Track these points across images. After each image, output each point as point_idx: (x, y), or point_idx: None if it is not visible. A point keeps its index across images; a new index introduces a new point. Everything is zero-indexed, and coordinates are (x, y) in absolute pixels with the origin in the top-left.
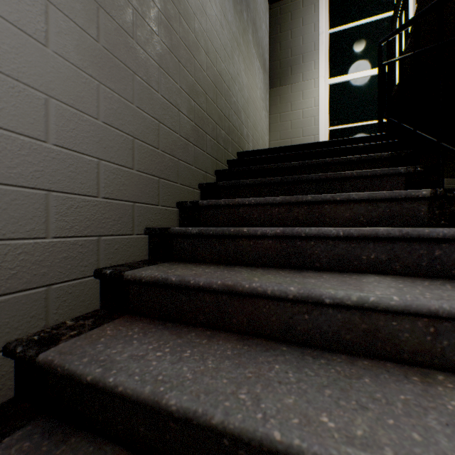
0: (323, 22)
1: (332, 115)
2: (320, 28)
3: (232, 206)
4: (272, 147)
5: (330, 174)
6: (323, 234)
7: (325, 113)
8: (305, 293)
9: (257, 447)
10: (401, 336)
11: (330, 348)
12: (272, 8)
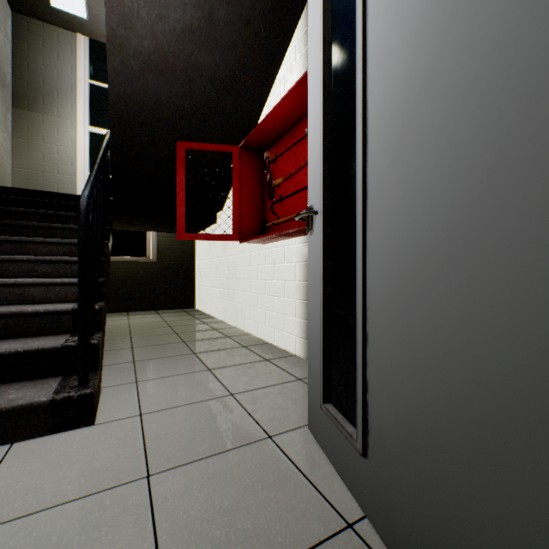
0: (82, 70)
1: (93, 161)
2: (79, 75)
3: None
4: (17, 175)
5: (44, 224)
6: (15, 259)
7: (86, 157)
8: None
9: None
10: (36, 294)
11: (4, 304)
12: (17, 18)
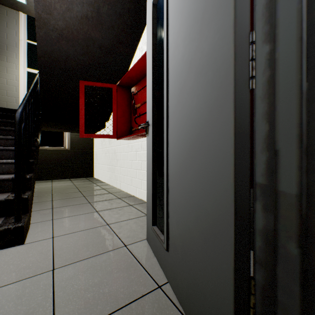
0: (23, 34)
1: None
2: (21, 37)
3: None
4: None
5: None
6: None
7: (25, 87)
8: None
9: None
10: None
11: None
12: None
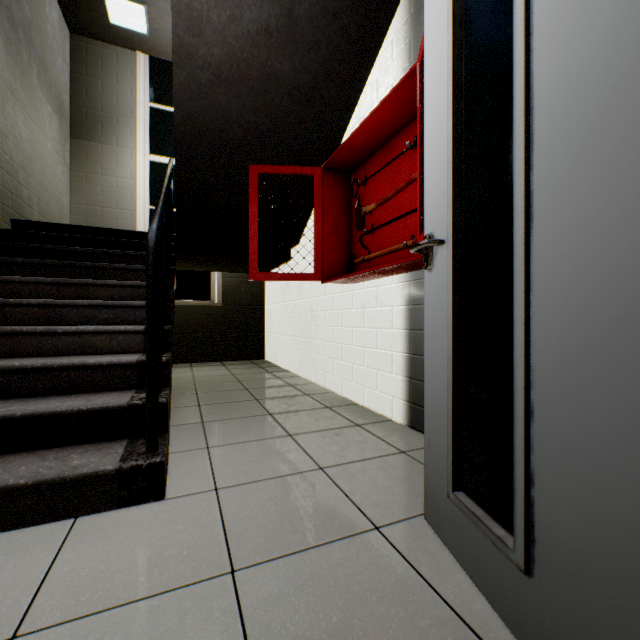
0: (142, 92)
1: (153, 194)
2: (139, 98)
3: (1, 282)
4: (76, 212)
5: (104, 264)
6: (75, 304)
7: (146, 189)
8: (48, 328)
9: (8, 370)
10: (98, 343)
11: (64, 354)
12: (76, 40)
